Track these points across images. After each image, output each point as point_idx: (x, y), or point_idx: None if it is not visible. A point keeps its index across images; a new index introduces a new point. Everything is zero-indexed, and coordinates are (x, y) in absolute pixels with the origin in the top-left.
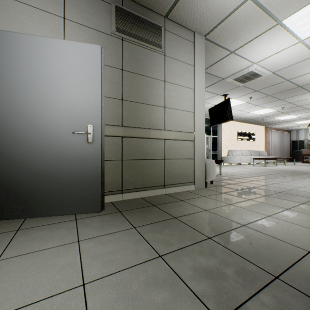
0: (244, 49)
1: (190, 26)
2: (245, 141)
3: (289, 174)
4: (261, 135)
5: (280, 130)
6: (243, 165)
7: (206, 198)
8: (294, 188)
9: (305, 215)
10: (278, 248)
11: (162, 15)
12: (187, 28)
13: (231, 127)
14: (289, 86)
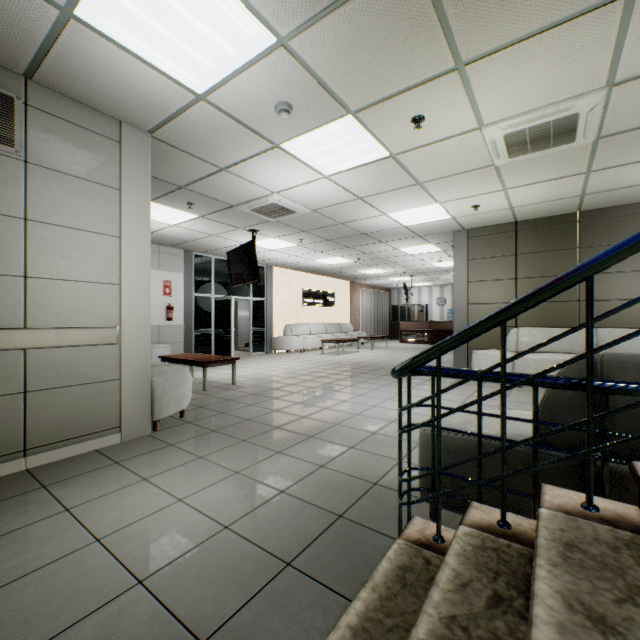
0: (242, 168)
1: (103, 109)
2: (317, 307)
3: (350, 373)
4: (346, 297)
5: (375, 287)
6: (309, 352)
7: (113, 469)
8: (313, 412)
9: (244, 485)
10: (94, 588)
11: (17, 72)
12: (99, 110)
13: (292, 281)
14: (350, 232)
